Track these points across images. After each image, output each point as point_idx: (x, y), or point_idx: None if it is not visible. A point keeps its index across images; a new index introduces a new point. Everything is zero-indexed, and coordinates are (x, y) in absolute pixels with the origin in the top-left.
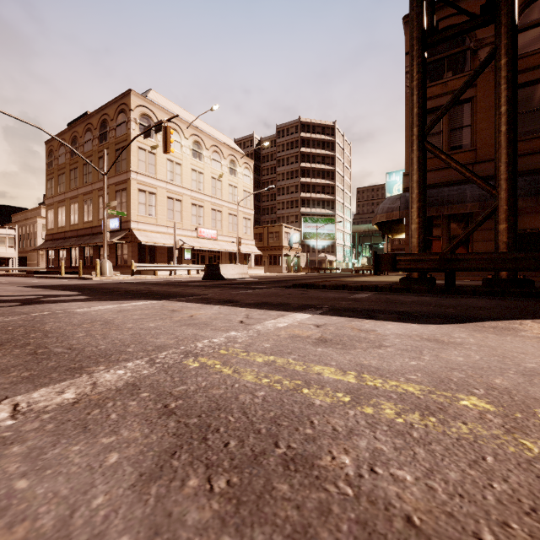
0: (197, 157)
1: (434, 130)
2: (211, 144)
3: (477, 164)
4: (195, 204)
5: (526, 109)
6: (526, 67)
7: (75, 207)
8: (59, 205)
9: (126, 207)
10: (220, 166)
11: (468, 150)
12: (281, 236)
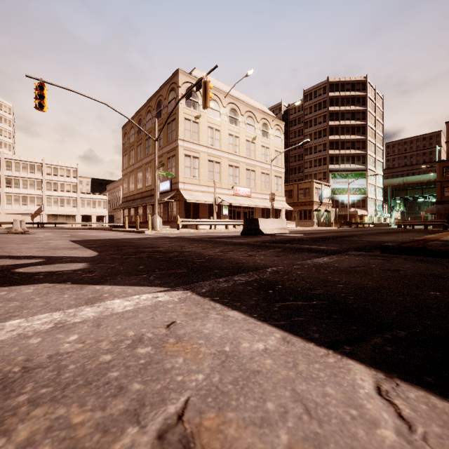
0: (233, 123)
1: None
2: (245, 110)
3: None
4: (231, 165)
5: None
6: None
7: (140, 175)
8: (130, 174)
9: (175, 170)
10: (254, 130)
11: None
12: (311, 192)
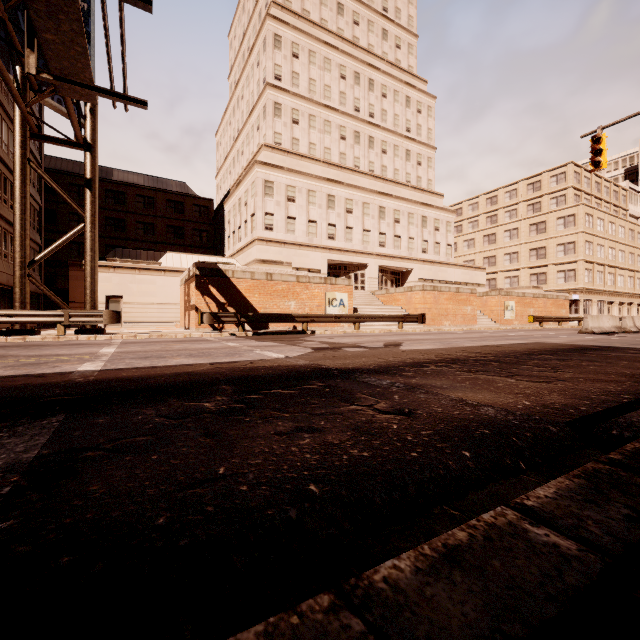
0: None
1: None
2: None
3: None
4: None
5: None
6: None
7: None
8: None
9: None
10: None
11: None
12: None
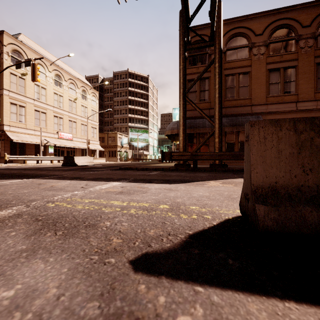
0: (58, 85)
1: (193, 90)
2: (68, 78)
3: (211, 109)
4: (56, 116)
5: (230, 86)
6: (230, 67)
7: None
8: None
9: None
10: (75, 93)
11: (207, 102)
12: (116, 139)
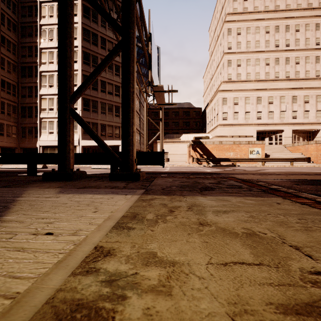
0: None
1: None
2: None
3: None
4: None
5: None
6: None
7: None
8: None
9: None
10: None
11: None
12: None
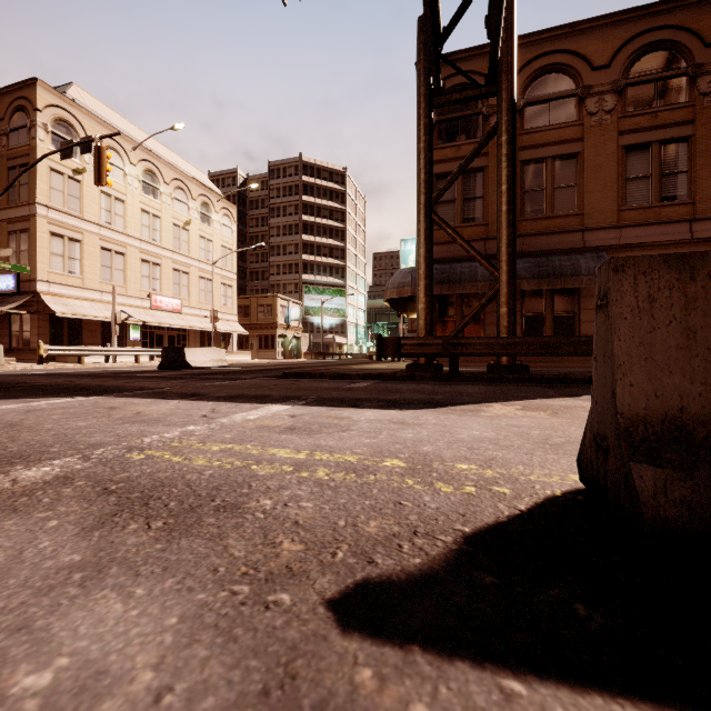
0: (150, 193)
1: (447, 197)
2: (172, 177)
3: (489, 240)
4: (147, 261)
5: (532, 187)
6: (533, 143)
7: None
8: None
9: (29, 258)
10: (187, 209)
11: (481, 224)
12: (275, 311)
